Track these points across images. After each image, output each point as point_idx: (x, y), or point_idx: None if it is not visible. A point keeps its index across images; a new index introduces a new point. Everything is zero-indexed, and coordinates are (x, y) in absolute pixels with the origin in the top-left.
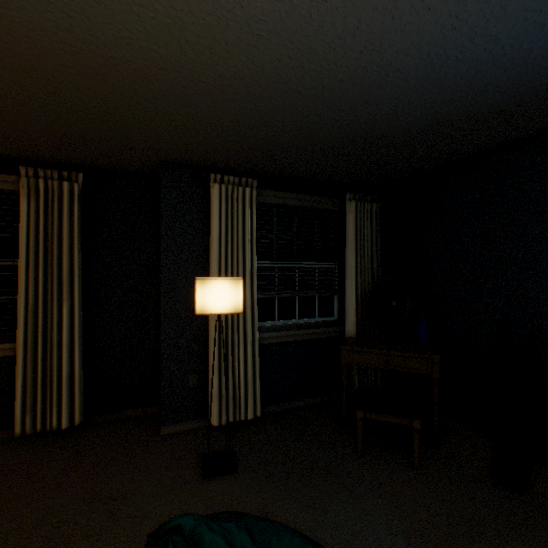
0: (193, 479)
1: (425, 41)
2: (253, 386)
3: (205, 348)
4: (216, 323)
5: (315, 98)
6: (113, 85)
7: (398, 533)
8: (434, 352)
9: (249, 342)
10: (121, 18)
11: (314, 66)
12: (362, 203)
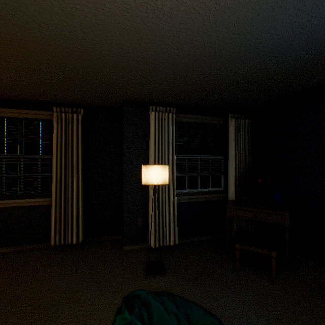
0: (141, 275)
1: (278, 24)
2: (173, 226)
3: (147, 204)
4: (153, 189)
5: (211, 61)
6: (102, 63)
7: (262, 316)
8: (286, 210)
9: (171, 201)
10: (108, 30)
11: (211, 44)
12: (239, 119)
